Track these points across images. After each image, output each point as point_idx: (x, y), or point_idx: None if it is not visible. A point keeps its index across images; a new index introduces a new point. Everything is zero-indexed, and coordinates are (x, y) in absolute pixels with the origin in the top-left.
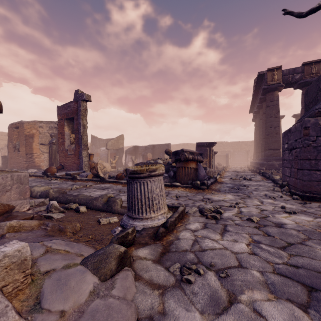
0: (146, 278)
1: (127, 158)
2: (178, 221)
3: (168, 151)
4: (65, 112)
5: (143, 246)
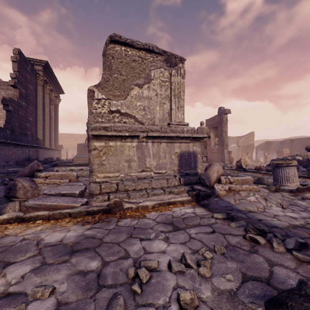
0: (286, 197)
1: (258, 153)
2: (306, 190)
3: (309, 148)
4: (211, 123)
5: (284, 192)
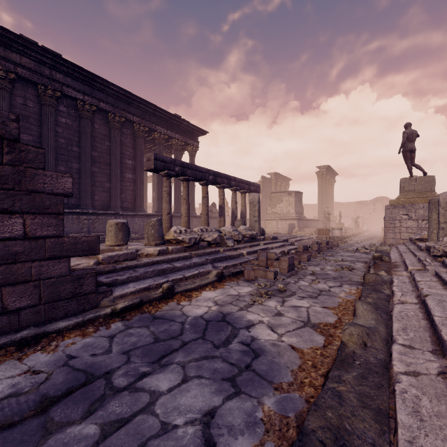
0: None
1: None
2: None
3: None
4: None
5: None
